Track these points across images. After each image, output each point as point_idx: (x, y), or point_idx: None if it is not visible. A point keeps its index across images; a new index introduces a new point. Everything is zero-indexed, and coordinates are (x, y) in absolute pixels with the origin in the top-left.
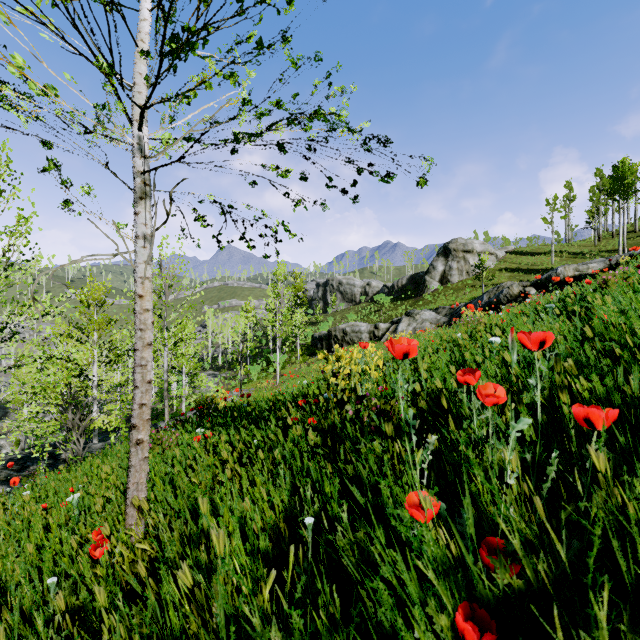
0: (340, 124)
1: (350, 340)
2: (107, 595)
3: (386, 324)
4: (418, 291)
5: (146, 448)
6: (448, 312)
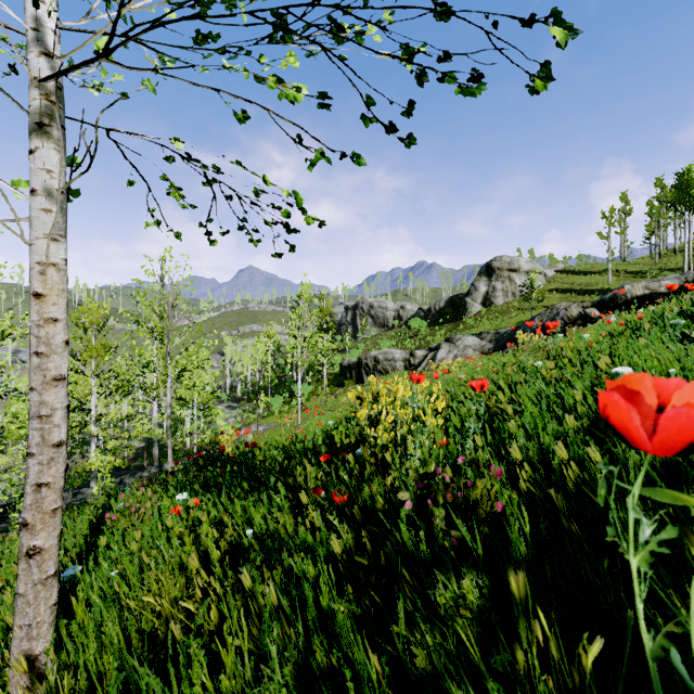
0: None
1: (383, 369)
2: None
3: (423, 351)
4: (458, 315)
5: (49, 560)
6: (493, 337)
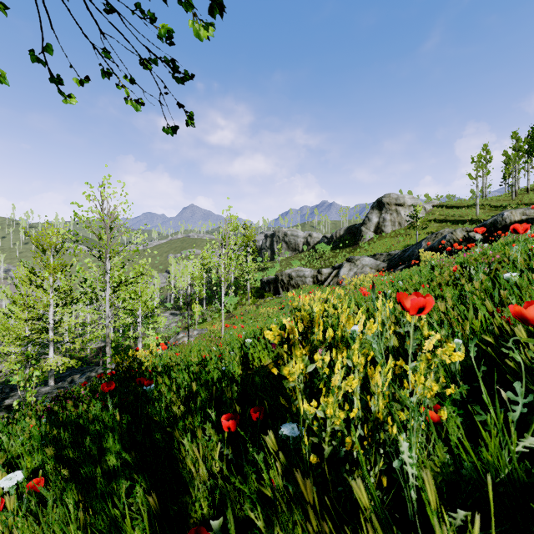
0: None
1: (295, 284)
2: None
3: (328, 269)
4: (355, 240)
5: None
6: (386, 258)
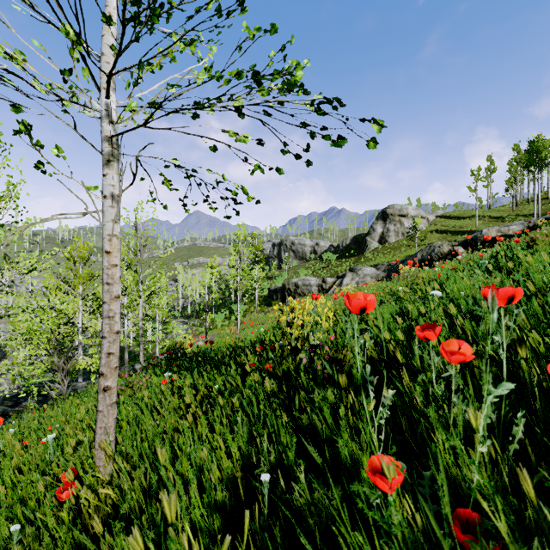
0: (295, 85)
1: (301, 292)
2: (72, 537)
3: (332, 278)
4: (360, 250)
5: (113, 394)
6: (386, 268)
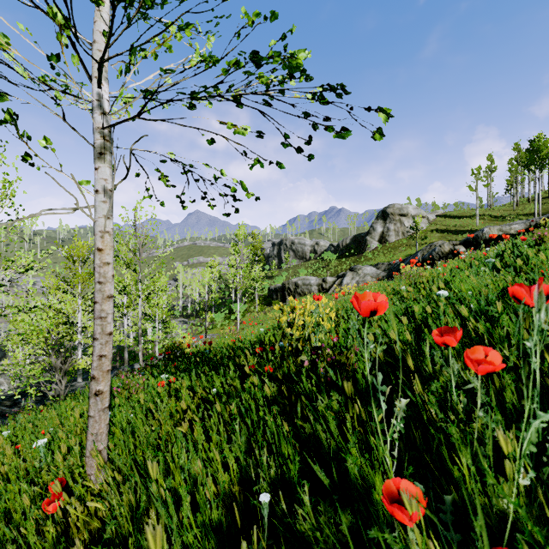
0: (297, 68)
1: (301, 292)
2: None
3: (333, 278)
4: (360, 249)
5: (106, 398)
6: (386, 267)
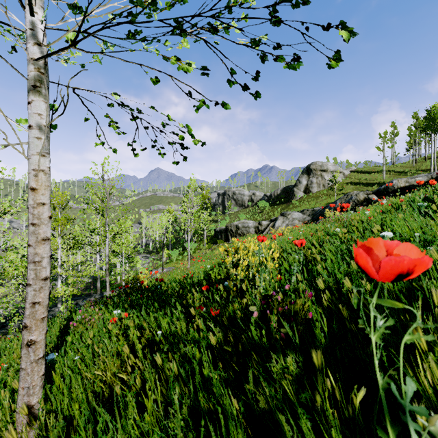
0: None
1: (241, 233)
2: None
3: (267, 221)
4: (288, 198)
5: (40, 348)
6: (311, 213)
